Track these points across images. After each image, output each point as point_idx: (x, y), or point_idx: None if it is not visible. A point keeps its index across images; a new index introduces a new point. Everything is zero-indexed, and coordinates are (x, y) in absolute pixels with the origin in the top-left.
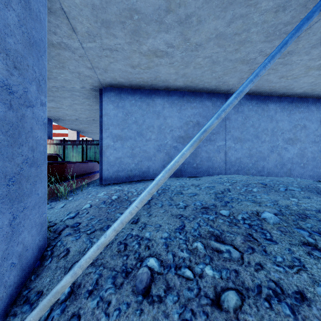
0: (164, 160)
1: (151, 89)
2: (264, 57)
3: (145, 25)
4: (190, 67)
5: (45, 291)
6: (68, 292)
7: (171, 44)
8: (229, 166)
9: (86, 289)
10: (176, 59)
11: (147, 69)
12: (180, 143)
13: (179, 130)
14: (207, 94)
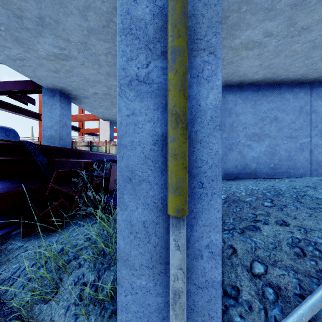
0: (237, 160)
1: (222, 85)
2: None
3: (250, 16)
4: (280, 57)
5: (240, 286)
6: (273, 292)
7: (270, 33)
8: (315, 167)
9: (292, 292)
10: (268, 49)
11: (229, 64)
12: (255, 141)
13: (253, 127)
14: (287, 85)
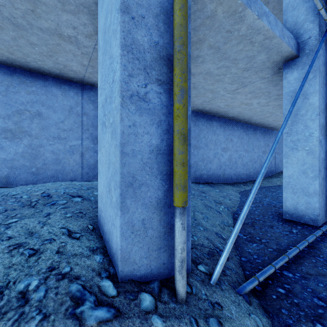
0: None
1: None
2: (86, 38)
3: None
4: None
5: None
6: None
7: None
8: (87, 170)
9: None
10: None
11: None
12: (7, 138)
13: (4, 120)
14: (55, 79)
